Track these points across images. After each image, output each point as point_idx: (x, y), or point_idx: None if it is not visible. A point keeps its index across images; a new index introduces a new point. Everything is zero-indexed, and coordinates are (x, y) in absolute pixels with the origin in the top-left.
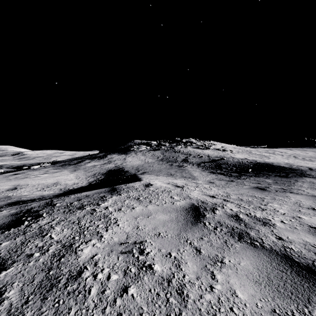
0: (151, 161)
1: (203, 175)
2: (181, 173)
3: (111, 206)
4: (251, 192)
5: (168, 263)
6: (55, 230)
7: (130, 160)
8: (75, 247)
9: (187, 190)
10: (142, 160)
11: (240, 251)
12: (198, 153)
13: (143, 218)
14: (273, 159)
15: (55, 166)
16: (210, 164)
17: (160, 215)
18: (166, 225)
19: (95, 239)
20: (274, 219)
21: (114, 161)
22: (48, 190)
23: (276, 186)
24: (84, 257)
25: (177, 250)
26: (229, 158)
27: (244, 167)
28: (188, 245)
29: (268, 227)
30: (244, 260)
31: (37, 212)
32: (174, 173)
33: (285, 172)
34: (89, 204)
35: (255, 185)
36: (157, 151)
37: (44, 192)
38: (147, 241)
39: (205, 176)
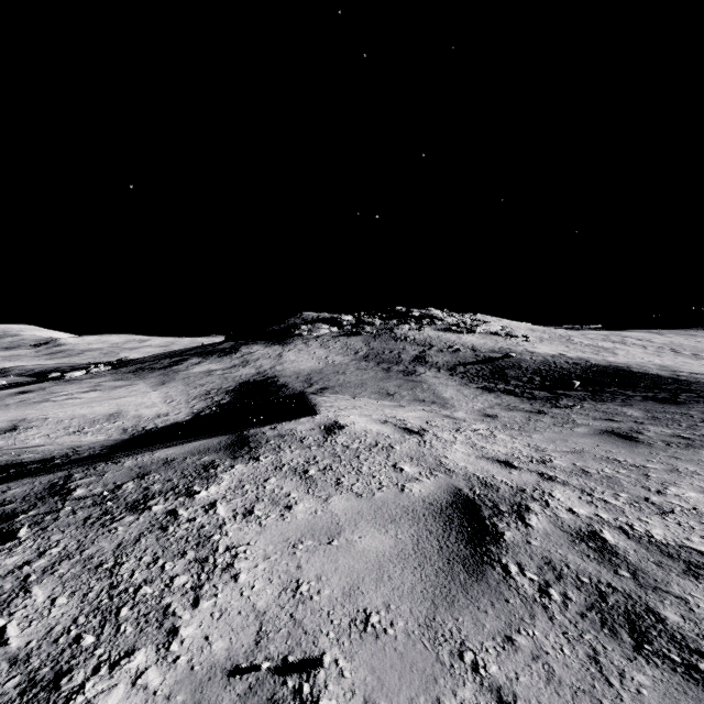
0: (342, 360)
1: (465, 396)
2: (412, 390)
3: (225, 500)
4: (602, 448)
5: None
6: (27, 601)
7: (291, 359)
8: (66, 692)
9: (436, 442)
10: (321, 359)
11: None
12: (449, 342)
13: (317, 547)
14: (626, 356)
15: (117, 373)
16: (479, 367)
17: (366, 532)
18: (387, 576)
19: (147, 645)
20: None
21: (256, 361)
22: (93, 432)
23: (658, 428)
24: None
25: None
26: (522, 353)
27: (561, 376)
28: (470, 675)
29: None
30: None
31: (10, 520)
32: (394, 389)
33: (667, 389)
34: (166, 490)
35: (603, 425)
36: (354, 337)
37: (83, 437)
38: (326, 664)
39: (471, 399)
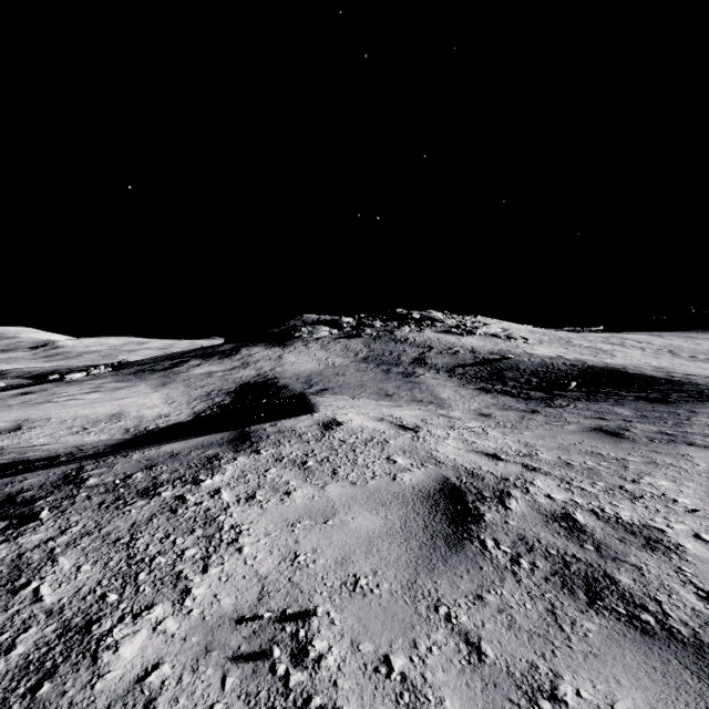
0: (342, 362)
1: (462, 397)
2: (411, 390)
3: (229, 487)
4: (588, 443)
5: (381, 705)
6: (55, 568)
7: (292, 361)
8: (98, 635)
9: (429, 438)
10: (321, 361)
11: (604, 650)
12: (448, 344)
13: (313, 525)
14: (624, 357)
15: (118, 375)
16: (478, 369)
17: (358, 514)
18: (376, 549)
19: (164, 601)
20: (674, 530)
21: (256, 363)
22: (96, 432)
23: (645, 426)
24: (117, 679)
25: (409, 644)
26: (521, 355)
27: (558, 377)
28: (443, 623)
29: (665, 556)
30: (625, 692)
31: (30, 505)
32: (393, 390)
33: (659, 390)
34: (173, 479)
35: (593, 423)
36: (354, 339)
37: (86, 437)
38: (320, 613)
39: (468, 399)
